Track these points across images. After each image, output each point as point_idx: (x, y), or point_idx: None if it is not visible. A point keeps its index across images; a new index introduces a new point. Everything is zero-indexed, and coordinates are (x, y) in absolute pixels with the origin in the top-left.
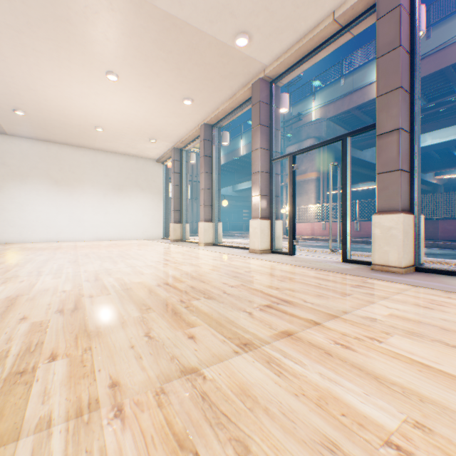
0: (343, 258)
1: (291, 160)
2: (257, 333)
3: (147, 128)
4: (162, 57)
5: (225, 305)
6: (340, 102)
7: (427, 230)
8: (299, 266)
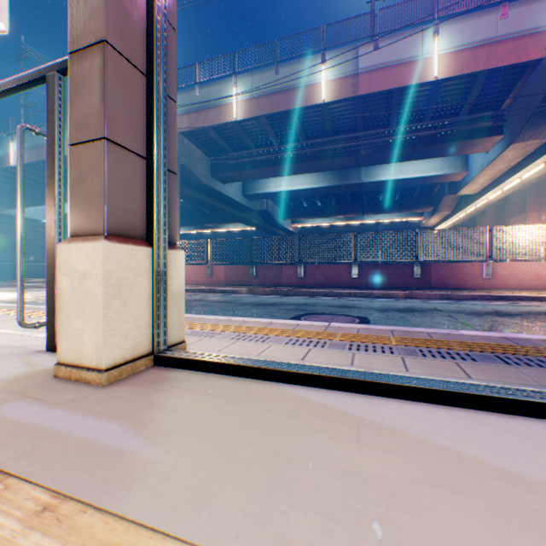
0: (50, 342)
1: None
2: None
3: None
4: None
5: None
6: (198, 116)
7: (276, 275)
8: None
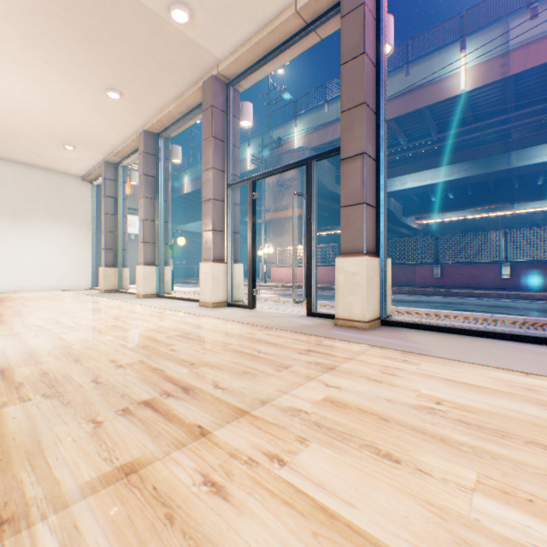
0: (308, 311)
1: (252, 187)
2: (64, 480)
3: (57, 127)
4: (58, 14)
5: (67, 409)
6: (325, 131)
7: (406, 276)
8: (251, 324)
